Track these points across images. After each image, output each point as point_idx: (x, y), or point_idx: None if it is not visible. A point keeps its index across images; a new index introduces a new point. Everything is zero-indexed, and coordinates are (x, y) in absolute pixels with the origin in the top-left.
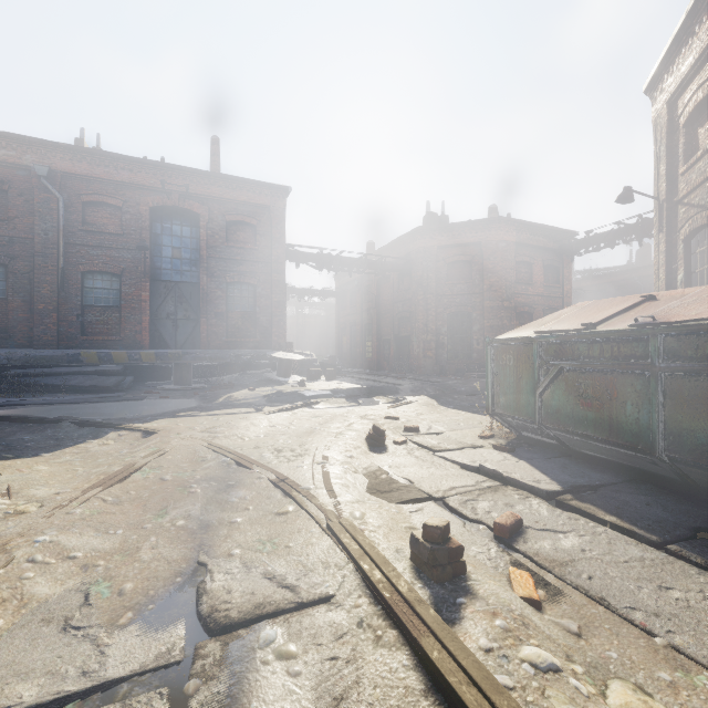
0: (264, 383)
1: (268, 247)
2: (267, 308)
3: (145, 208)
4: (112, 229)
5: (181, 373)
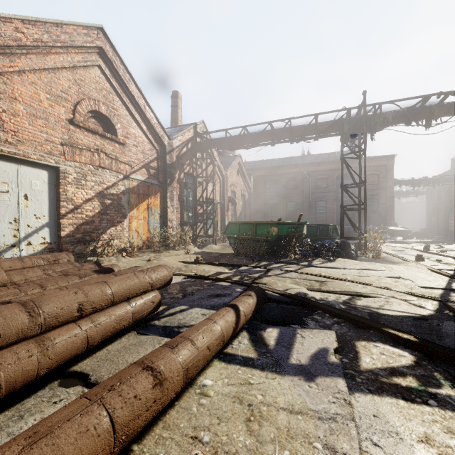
0: (385, 239)
1: (384, 182)
2: (384, 208)
3: (334, 177)
4: (324, 186)
5: (352, 234)
